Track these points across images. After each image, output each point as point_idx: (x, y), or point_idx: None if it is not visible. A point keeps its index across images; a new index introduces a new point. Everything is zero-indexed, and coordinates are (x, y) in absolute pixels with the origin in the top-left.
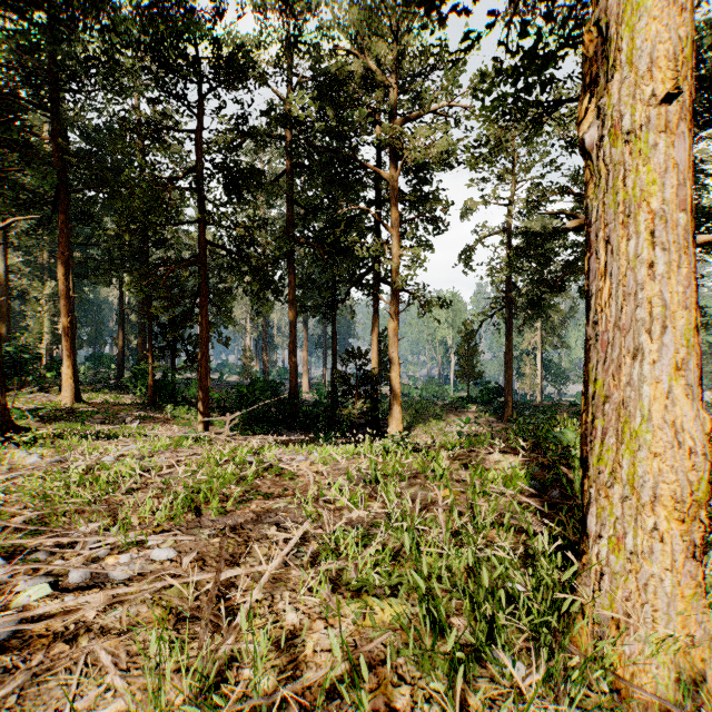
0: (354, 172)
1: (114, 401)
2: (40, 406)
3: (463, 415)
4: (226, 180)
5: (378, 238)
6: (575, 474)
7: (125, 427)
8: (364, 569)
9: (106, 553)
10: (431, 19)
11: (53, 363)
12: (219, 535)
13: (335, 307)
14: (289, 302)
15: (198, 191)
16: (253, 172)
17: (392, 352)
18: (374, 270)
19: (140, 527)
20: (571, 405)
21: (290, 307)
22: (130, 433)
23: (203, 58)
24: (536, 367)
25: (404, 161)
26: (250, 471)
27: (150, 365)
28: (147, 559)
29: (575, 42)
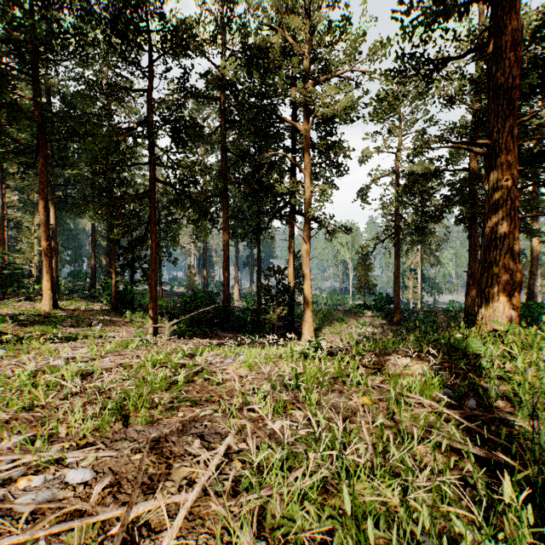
0: (274, 126)
1: (84, 307)
2: (24, 312)
3: (361, 319)
4: (171, 129)
5: (294, 178)
6: (491, 384)
7: (90, 329)
8: (290, 503)
9: (21, 473)
10: (336, 2)
11: (41, 277)
12: (142, 450)
13: (259, 233)
14: (223, 229)
15: (149, 139)
16: (192, 122)
17: (305, 268)
18: (290, 204)
19: (66, 439)
20: (446, 311)
21: (224, 233)
22: (93, 334)
23: (152, 30)
24: (417, 281)
25: (315, 116)
26: (182, 375)
27: (113, 279)
28: (61, 481)
29: (464, 3)
